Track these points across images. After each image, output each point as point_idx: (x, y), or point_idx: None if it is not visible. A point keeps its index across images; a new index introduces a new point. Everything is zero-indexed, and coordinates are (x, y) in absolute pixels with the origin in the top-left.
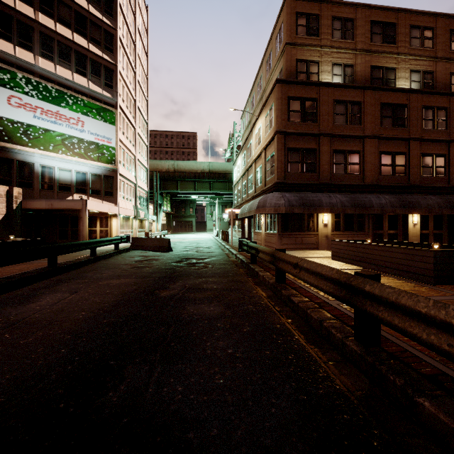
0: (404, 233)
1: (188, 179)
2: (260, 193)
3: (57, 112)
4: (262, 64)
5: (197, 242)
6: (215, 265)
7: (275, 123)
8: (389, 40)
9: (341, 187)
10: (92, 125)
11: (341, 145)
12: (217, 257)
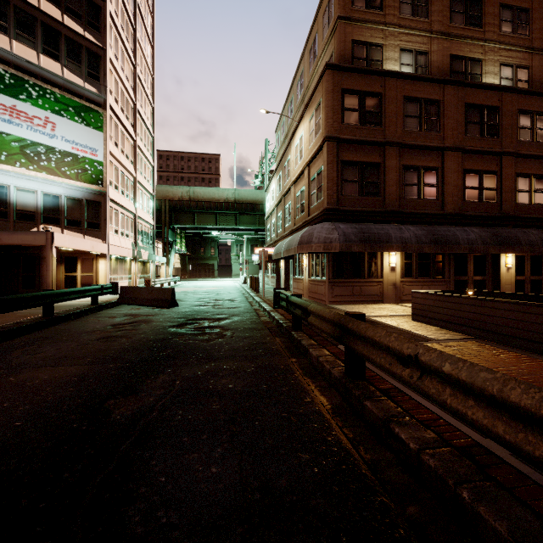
0: (495, 280)
1: (207, 210)
2: (302, 225)
3: (12, 107)
4: (304, 55)
5: (217, 291)
6: (236, 332)
7: (324, 126)
8: (473, 21)
9: (414, 217)
10: (68, 130)
11: (413, 158)
12: (241, 315)
